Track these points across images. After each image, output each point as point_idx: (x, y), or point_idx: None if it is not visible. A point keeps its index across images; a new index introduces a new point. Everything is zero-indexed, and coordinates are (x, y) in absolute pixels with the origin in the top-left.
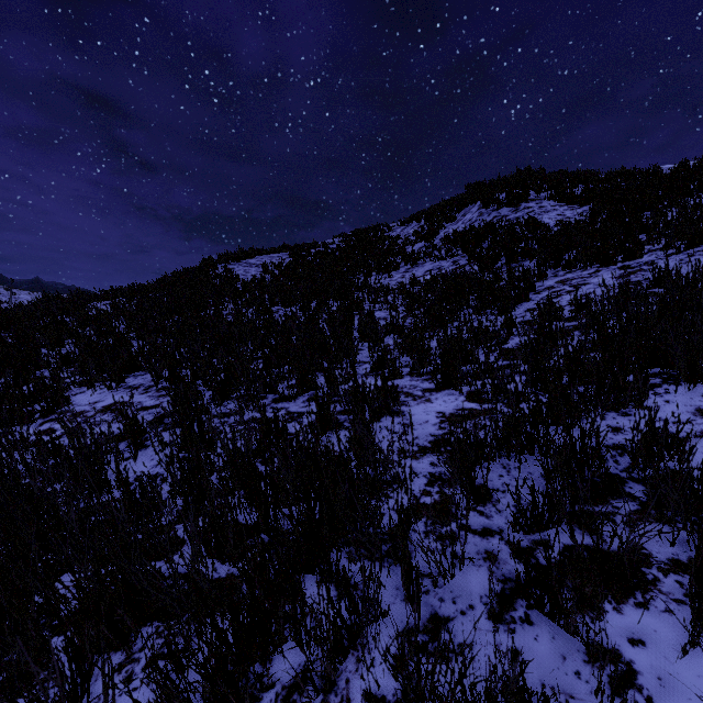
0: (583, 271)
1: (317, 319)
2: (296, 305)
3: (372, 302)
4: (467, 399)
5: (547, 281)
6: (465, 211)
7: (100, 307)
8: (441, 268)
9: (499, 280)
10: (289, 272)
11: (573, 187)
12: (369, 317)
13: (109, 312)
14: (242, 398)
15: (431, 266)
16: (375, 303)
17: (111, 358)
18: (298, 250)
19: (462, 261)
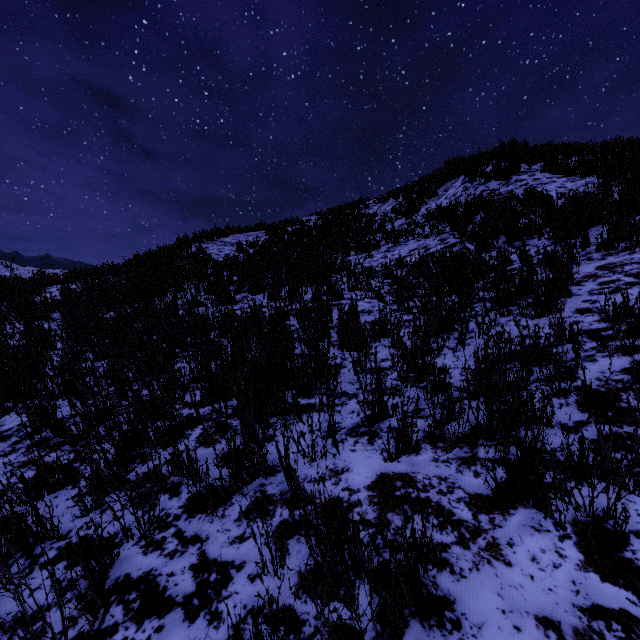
0: (633, 254)
1: (287, 313)
2: (263, 293)
3: (353, 289)
4: (588, 559)
5: (581, 266)
6: (446, 186)
7: (45, 294)
8: (427, 247)
9: (507, 263)
10: (263, 251)
11: (568, 158)
12: (352, 317)
13: (54, 300)
14: (116, 518)
15: (415, 244)
16: (356, 290)
17: (1, 378)
18: (274, 229)
19: (452, 240)
